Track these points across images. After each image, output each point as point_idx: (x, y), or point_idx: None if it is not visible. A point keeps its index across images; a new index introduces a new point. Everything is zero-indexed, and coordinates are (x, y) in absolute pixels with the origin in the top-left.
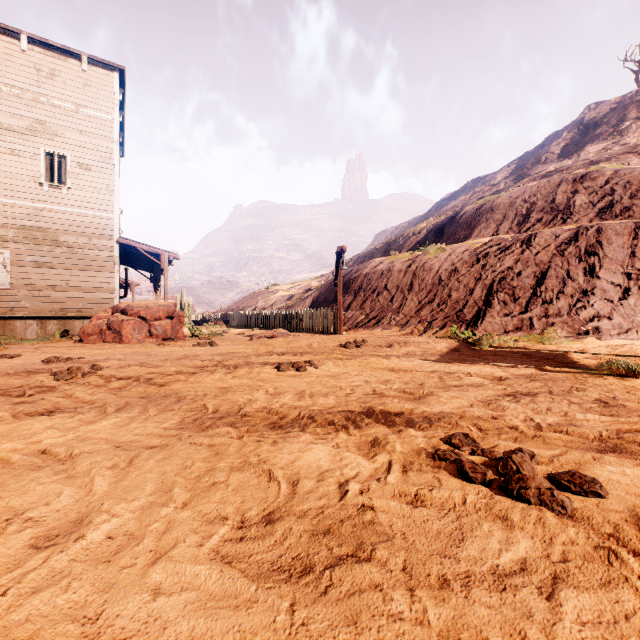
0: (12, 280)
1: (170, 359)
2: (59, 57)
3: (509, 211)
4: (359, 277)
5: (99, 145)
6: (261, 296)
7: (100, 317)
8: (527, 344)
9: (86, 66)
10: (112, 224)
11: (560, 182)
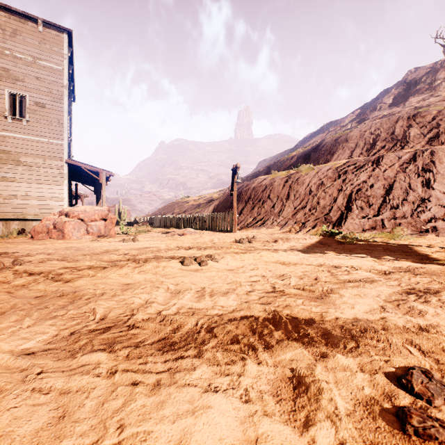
0: None
1: (92, 253)
2: (20, 20)
3: (360, 141)
4: (248, 190)
5: (52, 89)
6: (177, 205)
7: (49, 219)
8: (382, 240)
9: (41, 28)
10: (62, 149)
11: (397, 119)
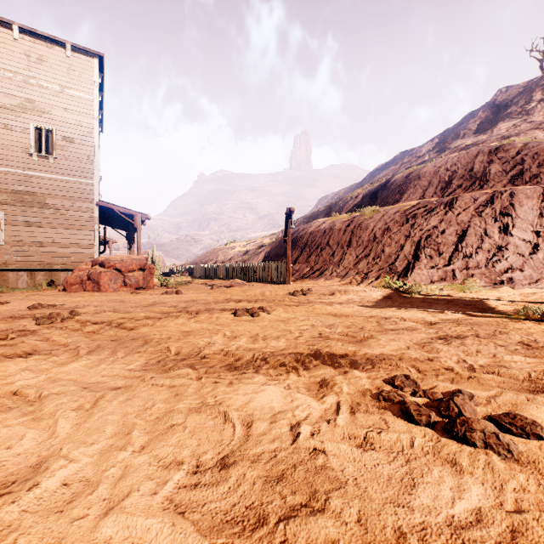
0: (5, 237)
1: (140, 306)
2: (46, 45)
3: (434, 178)
4: (305, 235)
5: (81, 121)
6: (221, 251)
7: (81, 269)
8: (451, 292)
9: (70, 53)
10: (92, 189)
11: (477, 153)
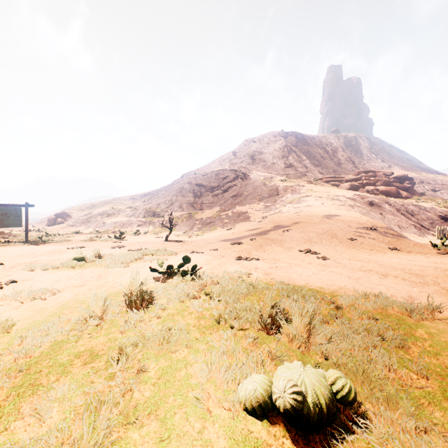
0: None
1: None
2: None
3: None
4: None
5: None
6: None
7: None
8: None
9: None
10: None
11: None
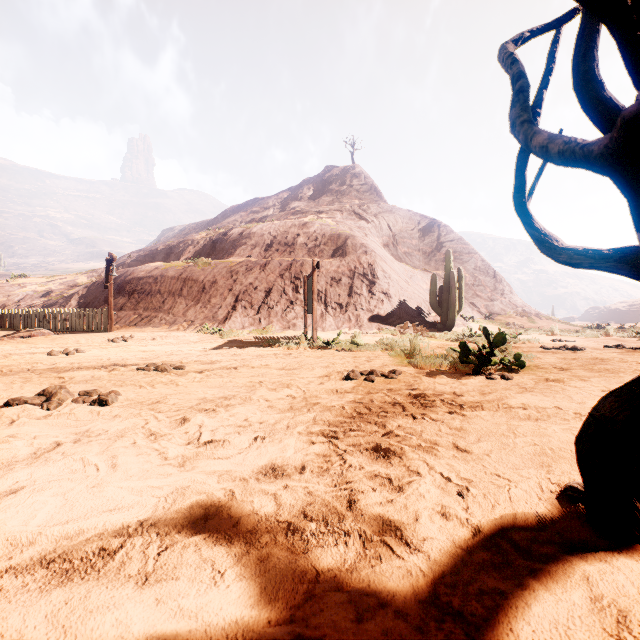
0: None
1: None
2: None
3: (260, 240)
4: (134, 280)
5: None
6: None
7: None
8: (254, 335)
9: None
10: None
11: (292, 225)
